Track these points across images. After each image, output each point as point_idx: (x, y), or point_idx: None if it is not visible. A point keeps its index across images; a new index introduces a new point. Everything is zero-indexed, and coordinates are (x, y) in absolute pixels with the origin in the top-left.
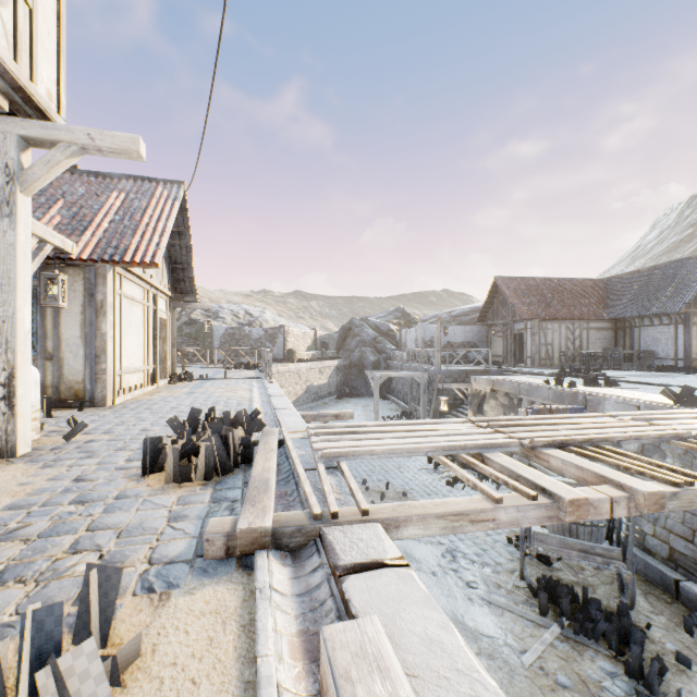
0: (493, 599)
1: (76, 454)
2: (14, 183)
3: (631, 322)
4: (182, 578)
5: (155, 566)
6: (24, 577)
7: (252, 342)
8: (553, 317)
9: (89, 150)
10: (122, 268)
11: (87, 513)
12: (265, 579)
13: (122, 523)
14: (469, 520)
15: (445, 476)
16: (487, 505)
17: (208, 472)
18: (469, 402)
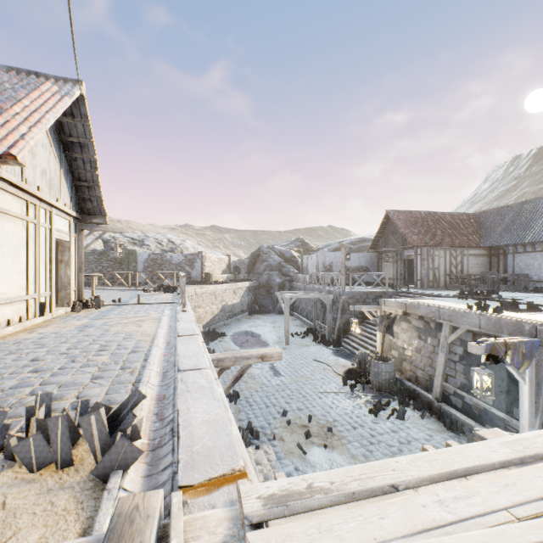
0: None
1: None
2: None
3: (504, 250)
4: None
5: None
6: None
7: (173, 266)
8: (440, 245)
9: None
10: None
11: None
12: None
13: None
14: None
15: (365, 401)
16: None
17: None
18: (378, 323)
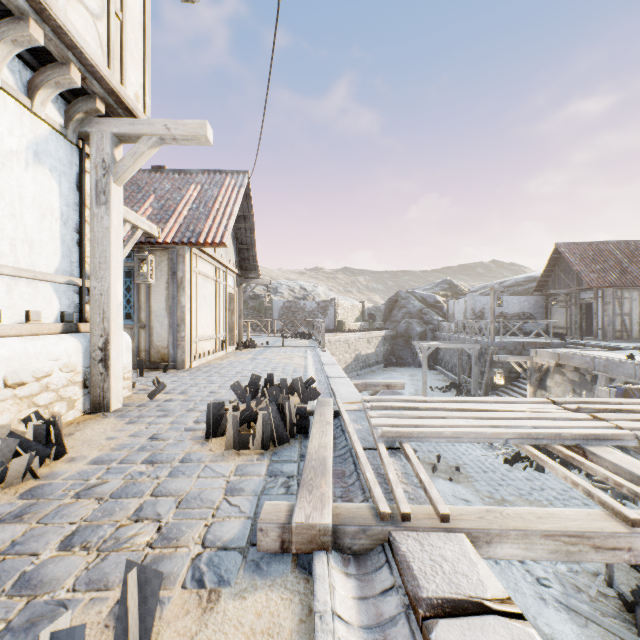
0: (573, 604)
1: (155, 412)
2: (109, 175)
3: None
4: (233, 573)
5: (207, 551)
6: (89, 543)
7: (306, 314)
8: (631, 284)
9: (166, 140)
10: (198, 249)
11: (154, 475)
12: (325, 598)
13: (183, 490)
14: (592, 544)
15: (502, 453)
16: (617, 527)
17: (265, 441)
18: (529, 376)
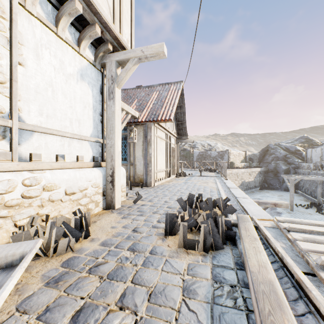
0: None
1: (136, 212)
2: (114, 83)
3: None
4: None
5: None
6: None
7: (211, 158)
8: None
9: (142, 59)
10: (157, 124)
11: (134, 262)
12: None
13: (152, 282)
14: None
15: None
16: None
17: (206, 246)
18: None
